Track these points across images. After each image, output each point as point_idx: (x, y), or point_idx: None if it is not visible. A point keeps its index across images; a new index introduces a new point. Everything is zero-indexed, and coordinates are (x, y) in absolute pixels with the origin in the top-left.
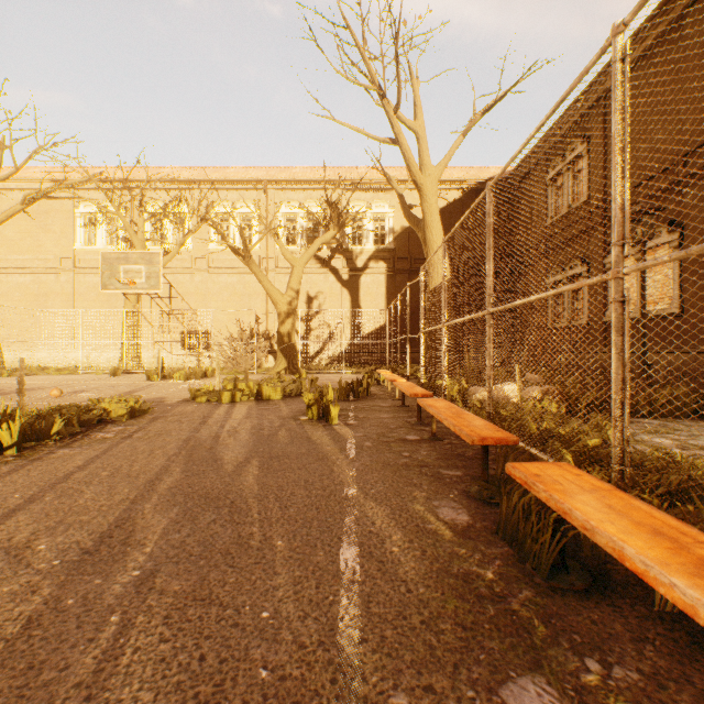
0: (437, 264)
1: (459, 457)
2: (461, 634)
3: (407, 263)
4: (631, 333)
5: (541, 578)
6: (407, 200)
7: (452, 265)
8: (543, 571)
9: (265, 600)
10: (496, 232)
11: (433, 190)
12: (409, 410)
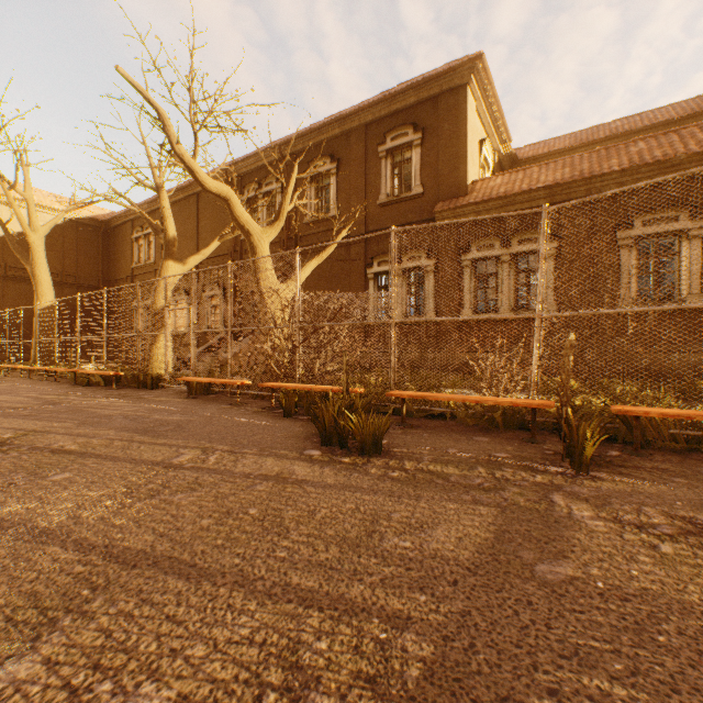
0: (46, 293)
1: (68, 383)
2: (71, 388)
3: (2, 269)
4: (174, 342)
5: (86, 386)
6: (2, 212)
7: (54, 279)
8: (86, 385)
9: (33, 390)
10: (97, 259)
11: (42, 242)
12: (37, 379)
